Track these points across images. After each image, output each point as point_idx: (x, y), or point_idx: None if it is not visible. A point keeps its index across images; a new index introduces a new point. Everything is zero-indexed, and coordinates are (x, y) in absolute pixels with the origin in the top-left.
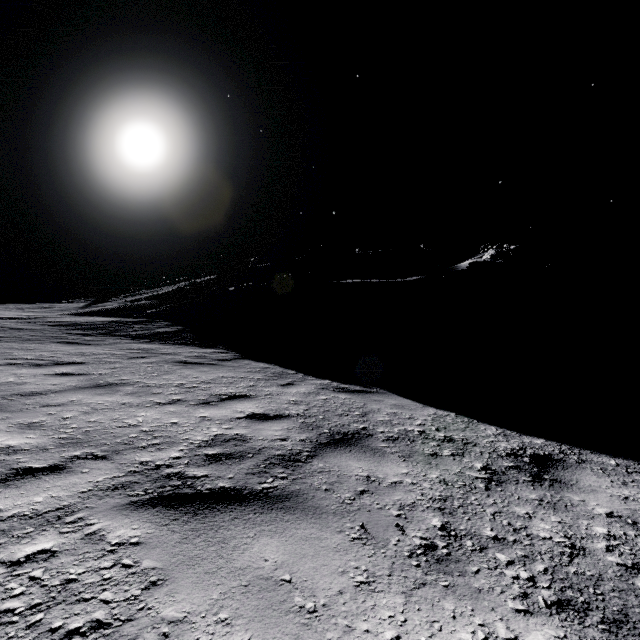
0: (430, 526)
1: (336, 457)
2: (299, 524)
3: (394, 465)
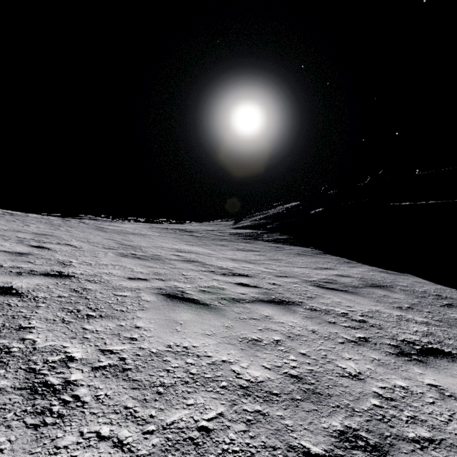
0: (403, 305)
1: (373, 289)
2: (356, 296)
3: (398, 295)
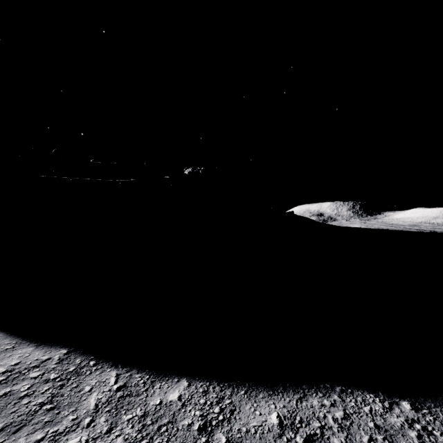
0: None
1: None
2: None
3: None
